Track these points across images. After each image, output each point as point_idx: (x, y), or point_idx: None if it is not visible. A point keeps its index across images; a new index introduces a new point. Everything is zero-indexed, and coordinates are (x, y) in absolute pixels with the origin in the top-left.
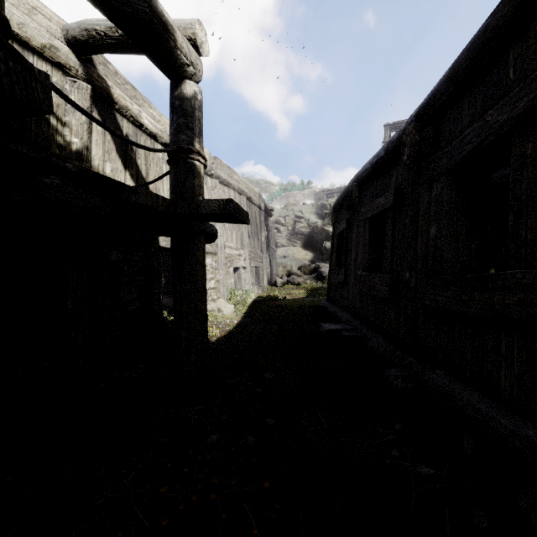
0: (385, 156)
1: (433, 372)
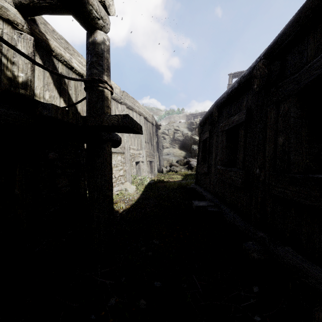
0: (238, 87)
1: (283, 248)
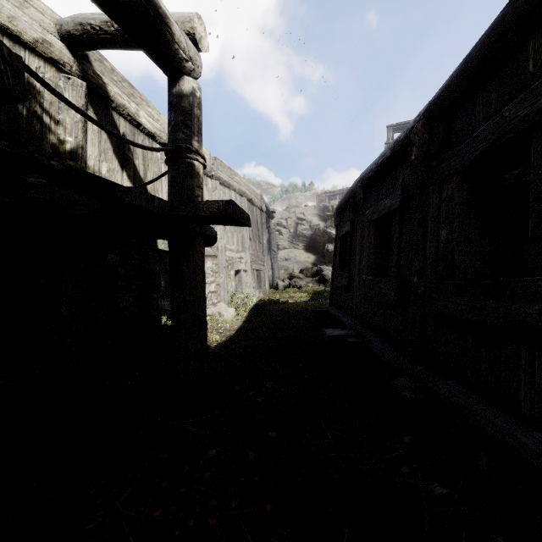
0: (391, 156)
1: (444, 382)
